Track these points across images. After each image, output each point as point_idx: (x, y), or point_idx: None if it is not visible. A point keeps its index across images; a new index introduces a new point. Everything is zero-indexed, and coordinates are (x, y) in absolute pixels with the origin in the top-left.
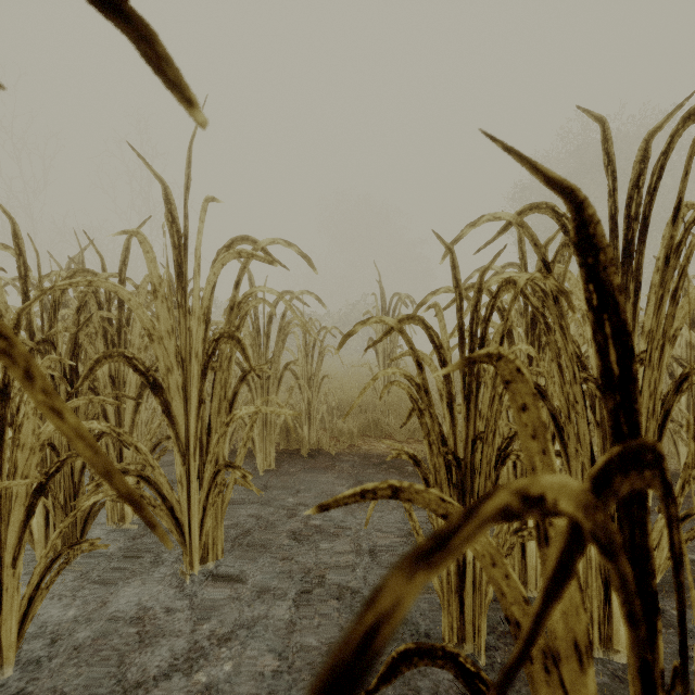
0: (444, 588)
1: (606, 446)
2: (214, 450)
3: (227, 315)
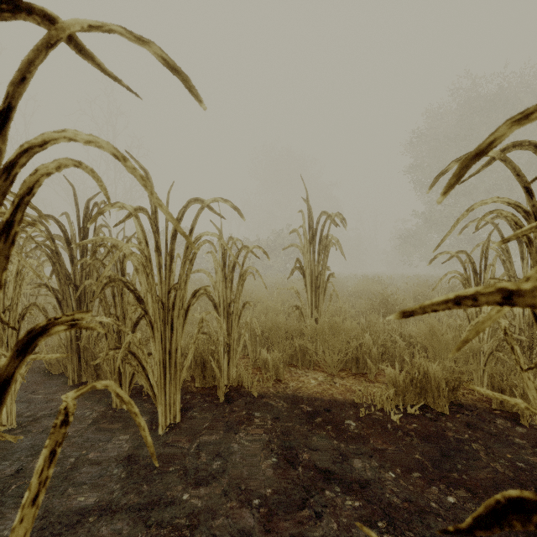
0: None
1: None
2: None
3: None
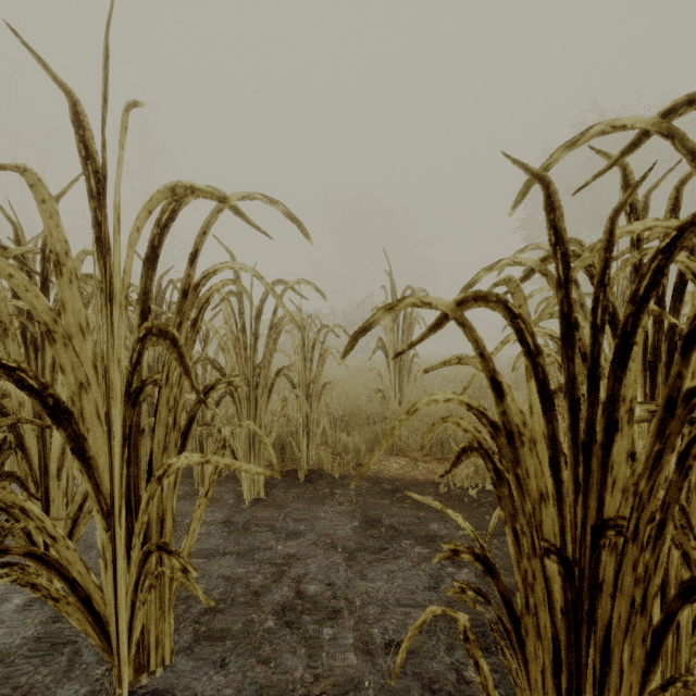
0: None
1: None
2: (143, 517)
3: (178, 303)
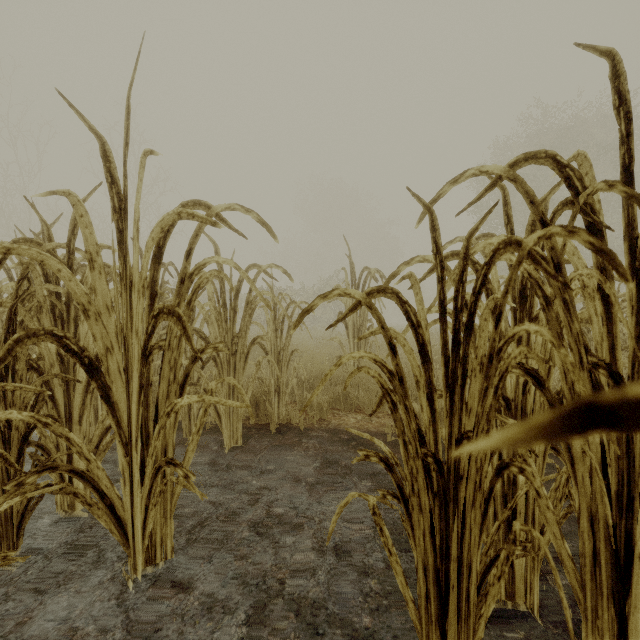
0: (422, 617)
1: (621, 448)
2: (155, 442)
3: (177, 288)
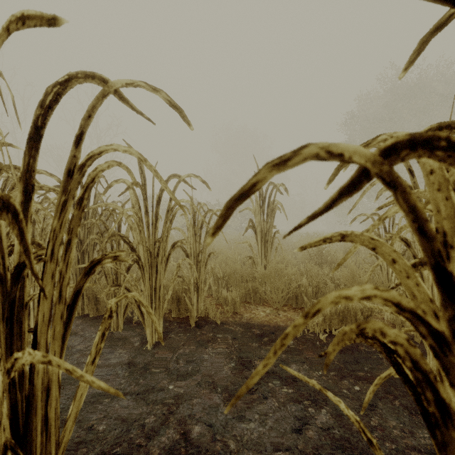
0: None
1: None
2: (1, 406)
3: (63, 182)
